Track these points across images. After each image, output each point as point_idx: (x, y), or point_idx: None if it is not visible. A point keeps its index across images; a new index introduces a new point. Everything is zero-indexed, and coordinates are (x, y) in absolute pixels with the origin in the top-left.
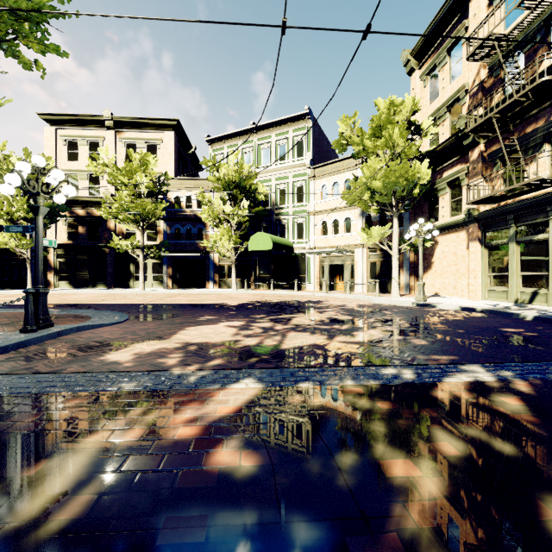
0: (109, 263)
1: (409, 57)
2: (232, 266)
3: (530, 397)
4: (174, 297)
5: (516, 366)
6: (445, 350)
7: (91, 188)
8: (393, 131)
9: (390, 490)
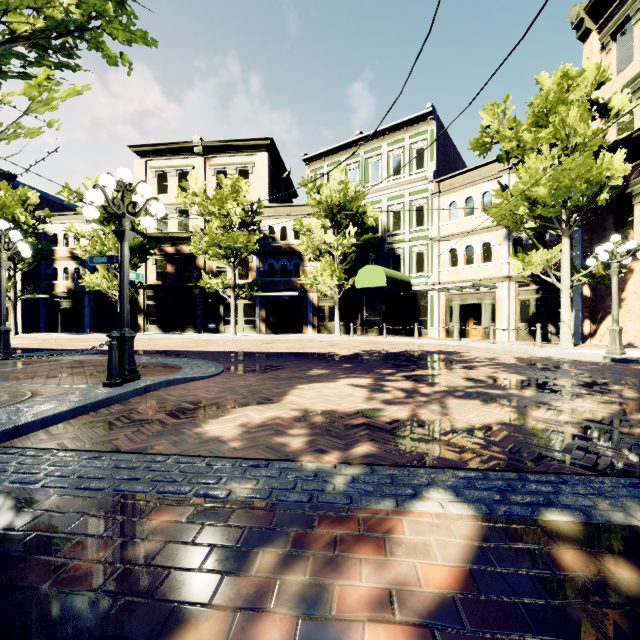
0: (198, 305)
1: (582, 14)
2: (335, 307)
3: None
4: (270, 344)
5: None
6: None
7: (180, 223)
8: (568, 114)
9: None
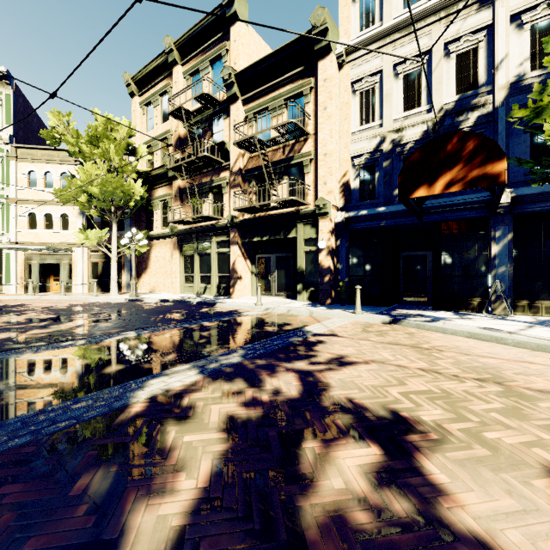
0: None
1: (130, 81)
2: None
3: (145, 339)
4: None
5: (155, 328)
6: (121, 327)
7: None
8: (110, 146)
9: (33, 382)
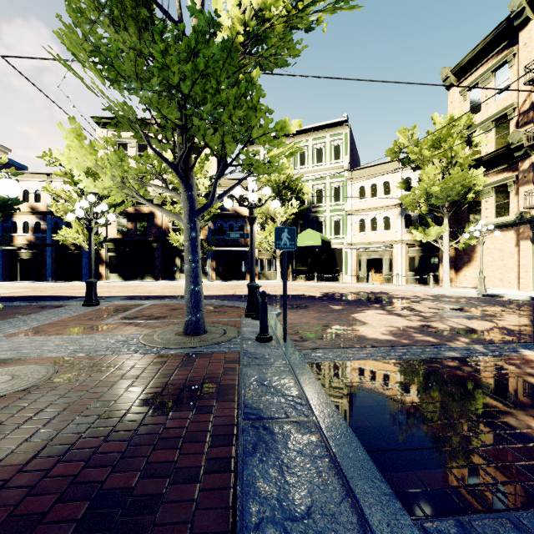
0: (156, 257)
1: (449, 74)
2: (277, 259)
3: None
4: (244, 289)
5: None
6: None
7: None
8: (453, 143)
9: None
